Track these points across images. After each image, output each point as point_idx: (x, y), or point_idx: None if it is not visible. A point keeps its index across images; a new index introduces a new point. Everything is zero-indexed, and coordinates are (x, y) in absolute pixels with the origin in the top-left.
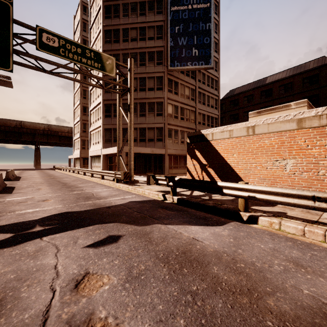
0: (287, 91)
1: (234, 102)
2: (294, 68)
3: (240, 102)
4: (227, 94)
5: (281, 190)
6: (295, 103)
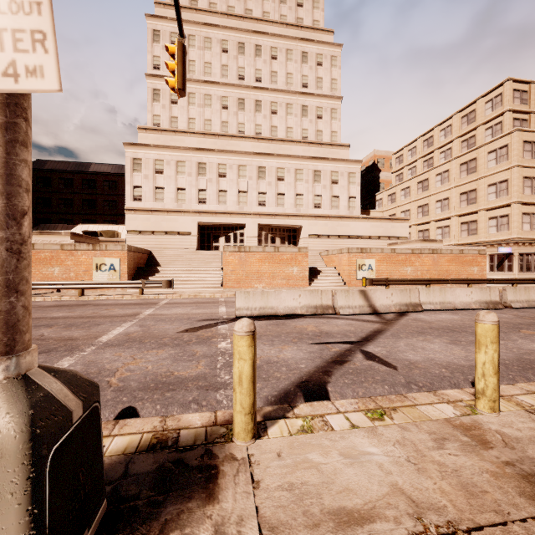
0: (112, 189)
1: (44, 180)
2: (120, 166)
3: (54, 184)
4: (32, 164)
5: (36, 282)
6: (64, 232)
